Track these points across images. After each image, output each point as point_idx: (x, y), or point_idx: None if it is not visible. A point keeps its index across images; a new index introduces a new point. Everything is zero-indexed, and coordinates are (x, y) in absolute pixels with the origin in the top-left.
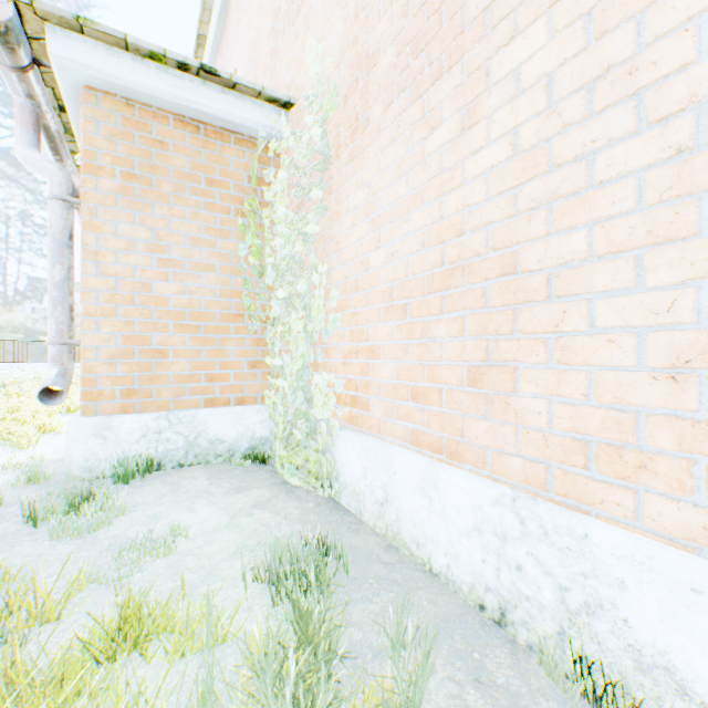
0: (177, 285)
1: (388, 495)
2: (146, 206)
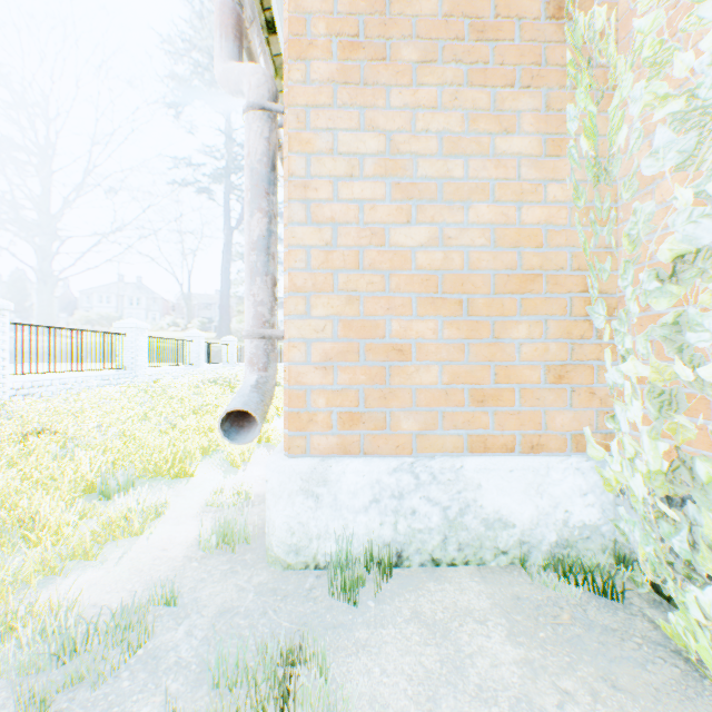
0: (423, 229)
1: None
2: (375, 94)
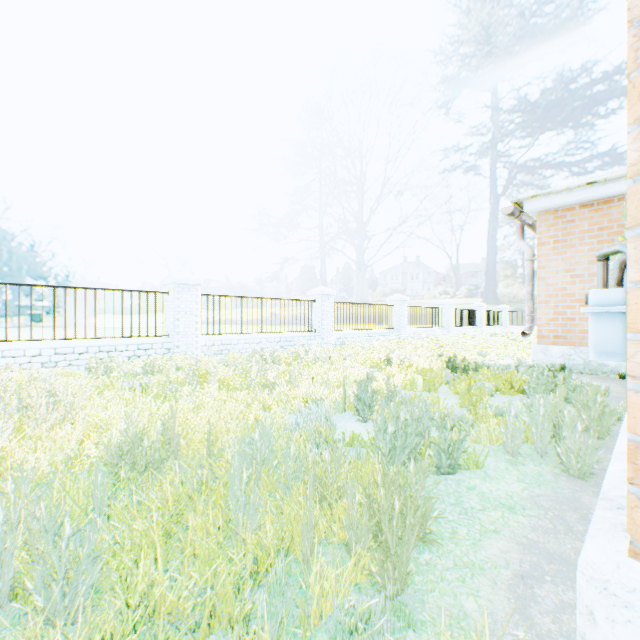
0: (579, 286)
1: None
2: (563, 253)
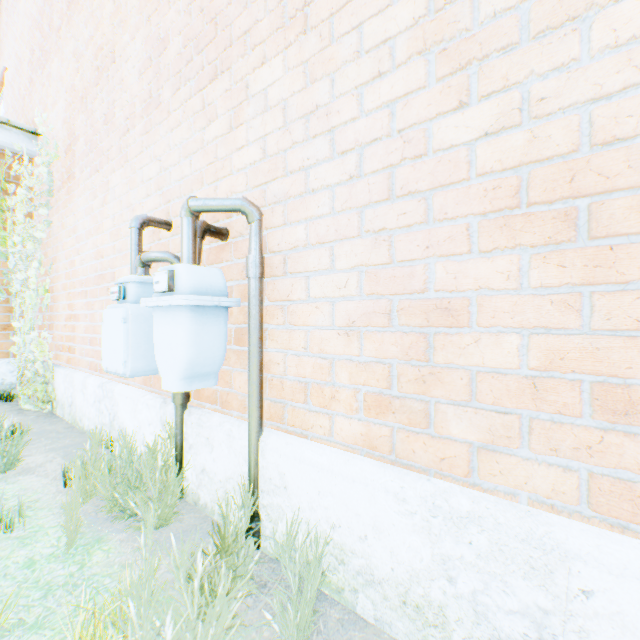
0: None
1: (74, 399)
2: None
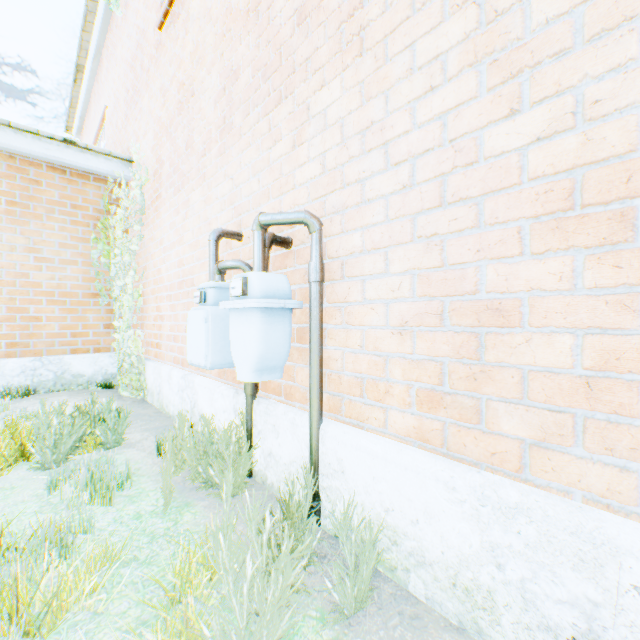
0: (49, 274)
1: (161, 388)
2: (25, 223)
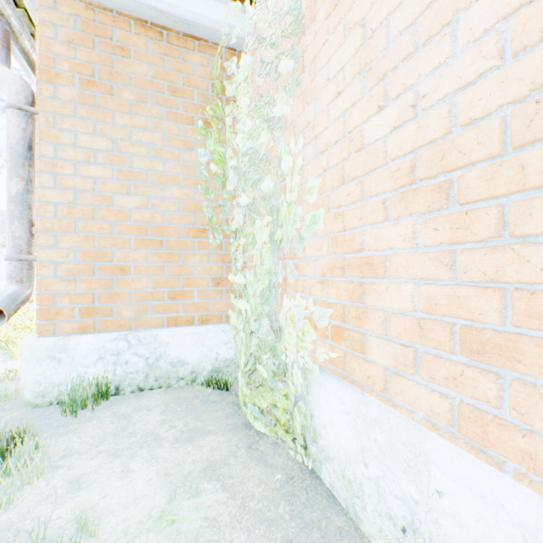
0: (138, 199)
1: (420, 523)
2: (106, 115)
